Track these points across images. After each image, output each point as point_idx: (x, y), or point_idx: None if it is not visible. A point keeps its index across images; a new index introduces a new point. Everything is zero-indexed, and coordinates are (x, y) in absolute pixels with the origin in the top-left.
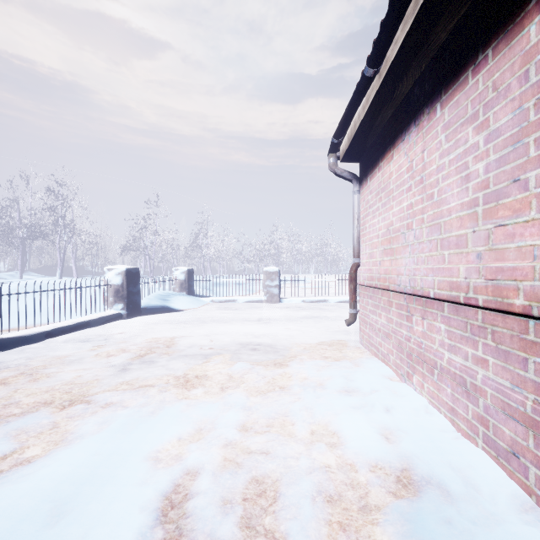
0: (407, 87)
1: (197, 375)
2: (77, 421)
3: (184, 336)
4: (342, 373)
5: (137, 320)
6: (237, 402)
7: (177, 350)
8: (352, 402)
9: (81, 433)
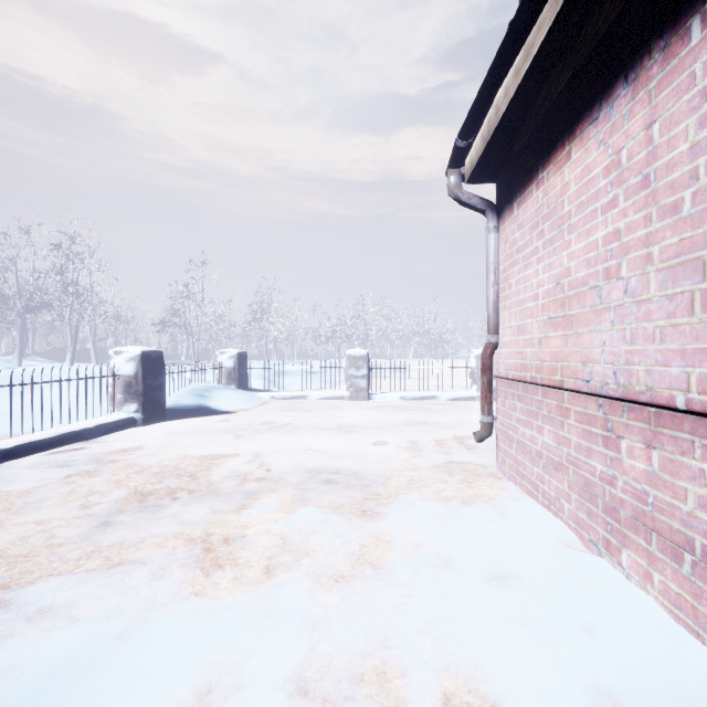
0: (607, 16)
1: (227, 538)
2: None
3: (221, 456)
4: (481, 534)
5: (157, 427)
6: (292, 607)
7: (205, 483)
8: (515, 611)
9: None
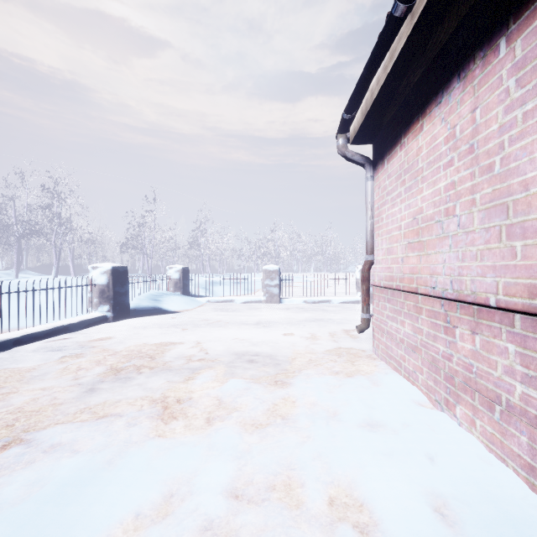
0: (447, 31)
1: (178, 399)
2: (0, 479)
3: (172, 343)
4: (359, 396)
5: (124, 323)
6: (226, 444)
7: (161, 362)
8: (380, 446)
9: None
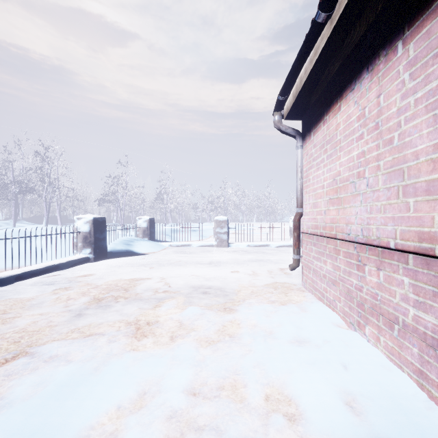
0: (358, 34)
1: (148, 322)
2: (12, 381)
3: (142, 279)
4: (290, 320)
5: (102, 263)
6: (186, 355)
7: (133, 293)
8: (305, 357)
9: (11, 399)
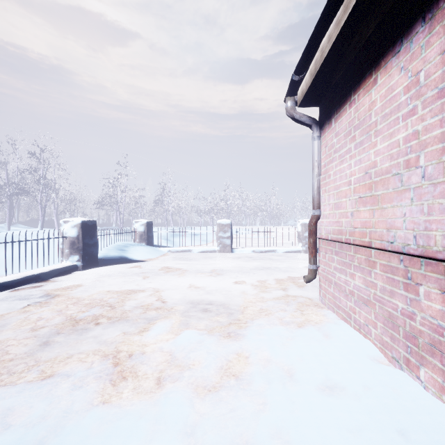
0: None
1: (131, 355)
2: None
3: (133, 291)
4: (313, 351)
5: (92, 271)
6: (175, 415)
7: (119, 312)
8: (344, 418)
9: None
